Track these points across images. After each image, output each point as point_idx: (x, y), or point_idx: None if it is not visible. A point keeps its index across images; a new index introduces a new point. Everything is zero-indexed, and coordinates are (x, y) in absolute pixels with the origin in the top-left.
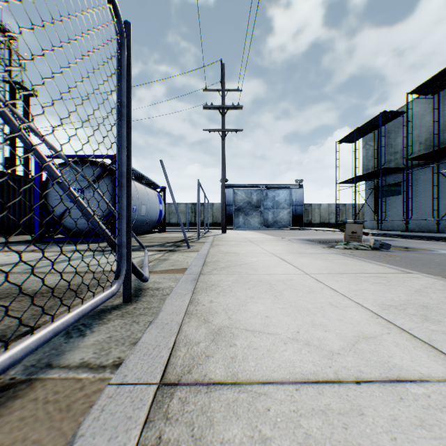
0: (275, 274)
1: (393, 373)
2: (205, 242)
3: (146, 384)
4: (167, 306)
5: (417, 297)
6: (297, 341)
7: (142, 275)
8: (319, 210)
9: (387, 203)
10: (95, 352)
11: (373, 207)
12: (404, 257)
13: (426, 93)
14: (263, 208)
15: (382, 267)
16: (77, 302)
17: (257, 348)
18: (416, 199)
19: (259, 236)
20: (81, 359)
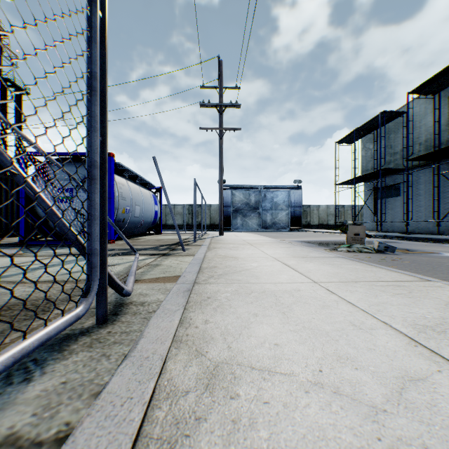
0: (280, 282)
1: None
2: (201, 244)
3: None
4: (151, 330)
5: None
6: (323, 388)
7: (122, 289)
8: (318, 211)
9: (387, 204)
10: (36, 412)
11: (372, 208)
12: (412, 261)
13: (426, 93)
14: (262, 209)
15: (397, 273)
16: (38, 323)
17: (268, 402)
18: (416, 200)
19: (258, 238)
20: (9, 429)
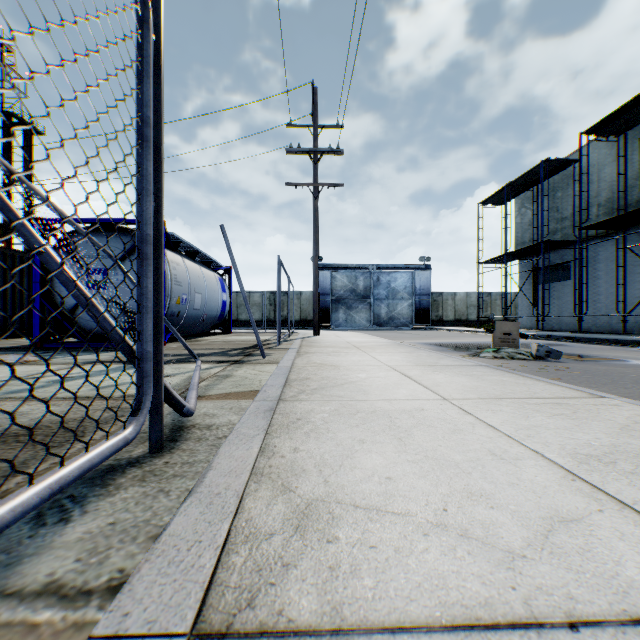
0: (397, 399)
1: (633, 603)
2: (288, 348)
3: (164, 636)
4: (222, 460)
5: (628, 440)
6: (446, 530)
7: (182, 406)
8: (453, 301)
9: (552, 291)
10: (80, 557)
11: (530, 297)
12: (583, 371)
13: (607, 133)
14: (374, 298)
15: (559, 387)
16: (71, 451)
17: (376, 546)
18: (593, 286)
19: (368, 339)
20: (48, 576)
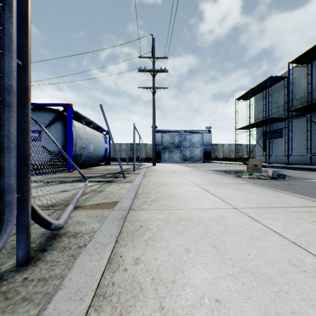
0: (205, 209)
1: None
2: (139, 173)
3: None
4: (73, 275)
5: None
6: None
7: (50, 224)
8: (223, 148)
9: (273, 143)
10: None
11: (262, 146)
12: (301, 186)
13: (302, 63)
14: (183, 147)
15: (301, 199)
16: None
17: None
18: (294, 141)
19: (181, 168)
20: None
